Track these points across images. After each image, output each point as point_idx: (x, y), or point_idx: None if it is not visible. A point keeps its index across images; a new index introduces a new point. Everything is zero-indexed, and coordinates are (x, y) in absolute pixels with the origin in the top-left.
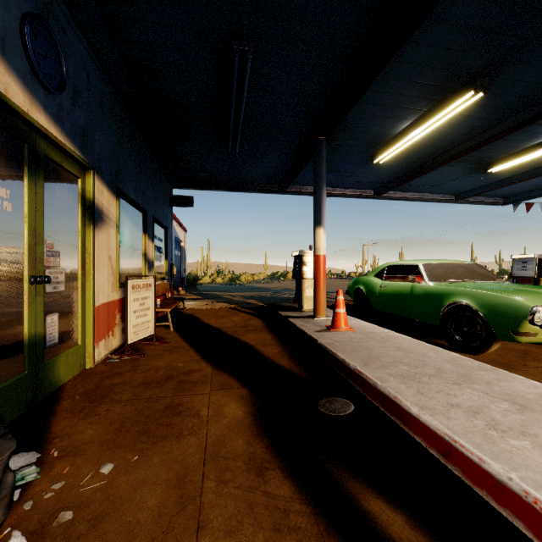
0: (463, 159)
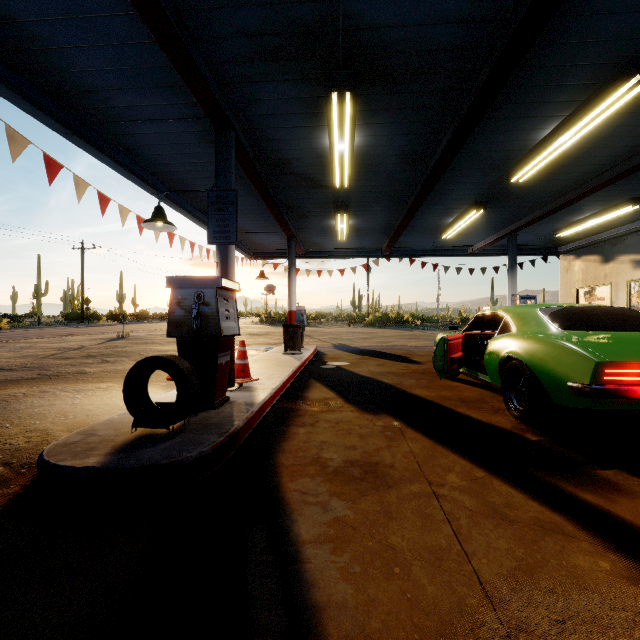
0: (428, 80)
